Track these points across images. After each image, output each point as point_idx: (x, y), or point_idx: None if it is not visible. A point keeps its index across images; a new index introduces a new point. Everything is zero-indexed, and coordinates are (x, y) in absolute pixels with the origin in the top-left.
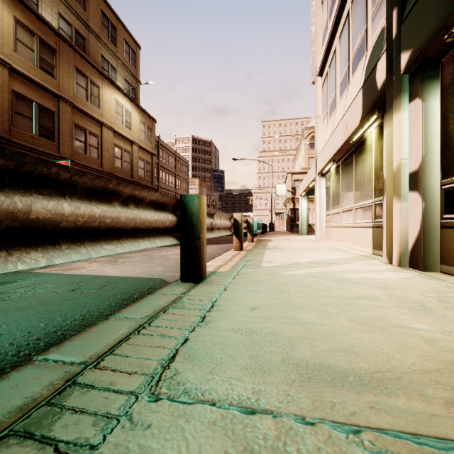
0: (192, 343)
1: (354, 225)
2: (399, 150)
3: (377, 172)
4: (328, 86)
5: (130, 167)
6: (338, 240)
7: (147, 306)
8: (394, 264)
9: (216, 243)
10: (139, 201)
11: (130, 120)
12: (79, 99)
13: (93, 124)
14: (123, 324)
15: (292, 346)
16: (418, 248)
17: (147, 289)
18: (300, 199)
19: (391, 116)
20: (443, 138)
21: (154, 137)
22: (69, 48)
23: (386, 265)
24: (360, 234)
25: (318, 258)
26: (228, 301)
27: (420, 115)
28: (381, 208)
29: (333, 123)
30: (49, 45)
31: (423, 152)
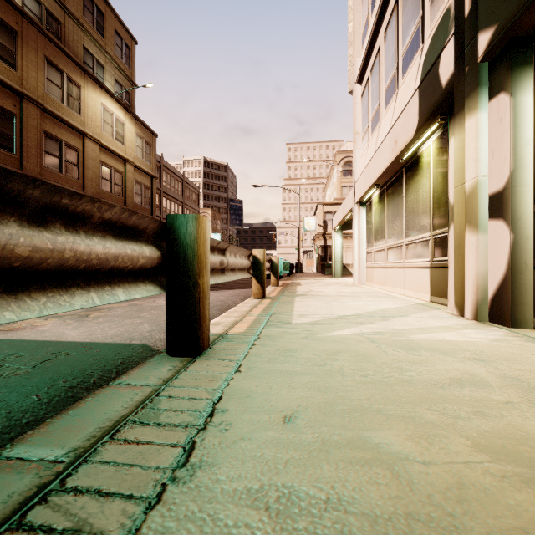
0: None
1: (404, 265)
2: (474, 164)
3: (437, 197)
4: (370, 94)
5: (123, 191)
6: (383, 284)
7: (85, 420)
8: (467, 316)
9: (231, 288)
10: (77, 220)
11: (122, 132)
12: (52, 100)
13: (71, 134)
14: None
15: None
16: (504, 296)
17: (117, 365)
18: (333, 234)
19: (462, 120)
20: None
21: (154, 155)
22: (36, 32)
23: (458, 319)
24: (413, 276)
25: (365, 309)
26: (242, 400)
27: (506, 116)
28: (443, 243)
29: (376, 138)
30: (7, 25)
31: (511, 166)
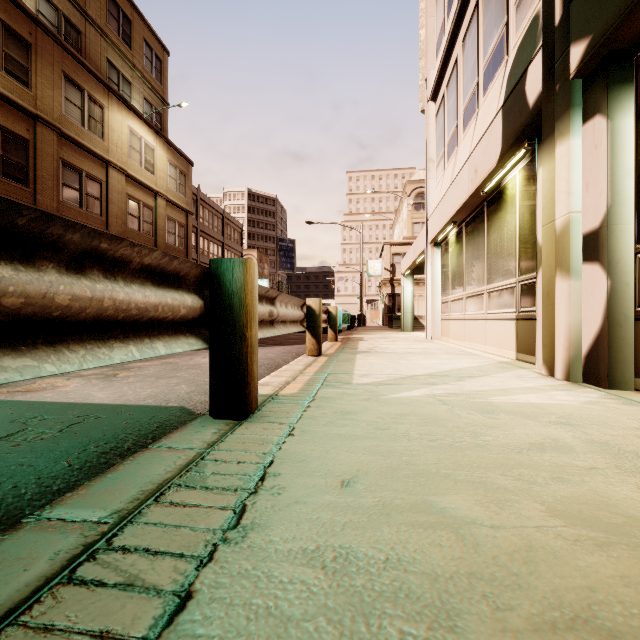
0: (198, 613)
1: (486, 316)
2: (566, 199)
3: (524, 237)
4: (446, 114)
5: (153, 230)
6: (461, 339)
7: (126, 483)
8: (557, 376)
9: (281, 344)
10: (115, 266)
11: (152, 159)
12: (70, 123)
13: (93, 163)
14: (45, 544)
15: (450, 611)
16: (600, 352)
17: (153, 429)
18: (402, 280)
19: (552, 147)
20: (639, 178)
21: (190, 187)
22: (53, 43)
23: (547, 379)
24: (496, 330)
25: (438, 368)
26: (296, 464)
27: (603, 142)
28: (531, 290)
29: (453, 167)
30: (19, 36)
31: (608, 200)
